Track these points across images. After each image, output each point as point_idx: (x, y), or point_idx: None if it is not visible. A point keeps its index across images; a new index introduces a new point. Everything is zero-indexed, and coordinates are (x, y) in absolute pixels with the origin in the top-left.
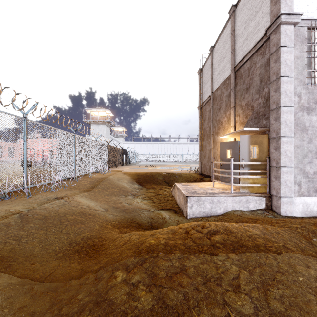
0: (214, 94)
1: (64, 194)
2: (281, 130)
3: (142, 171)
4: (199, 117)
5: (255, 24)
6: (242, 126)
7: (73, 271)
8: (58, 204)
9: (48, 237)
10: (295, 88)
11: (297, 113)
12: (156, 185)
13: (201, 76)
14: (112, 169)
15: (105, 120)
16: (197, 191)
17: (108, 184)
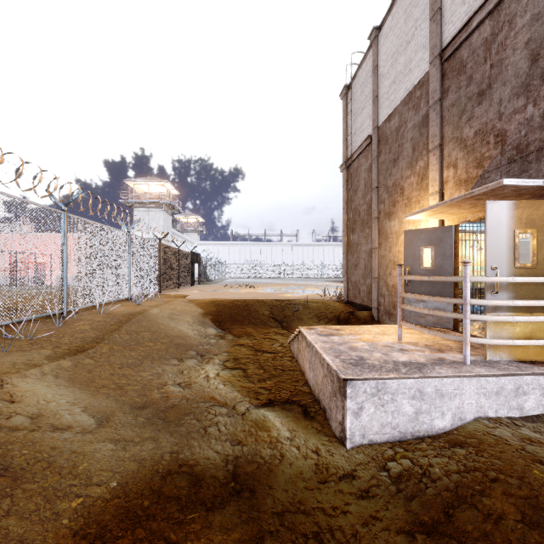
0: (380, 131)
1: None
2: None
3: (227, 295)
4: (344, 186)
5: None
6: (464, 189)
7: None
8: None
9: None
10: None
11: None
12: (255, 328)
13: (348, 101)
14: (168, 291)
15: (161, 201)
16: (367, 359)
17: (142, 329)
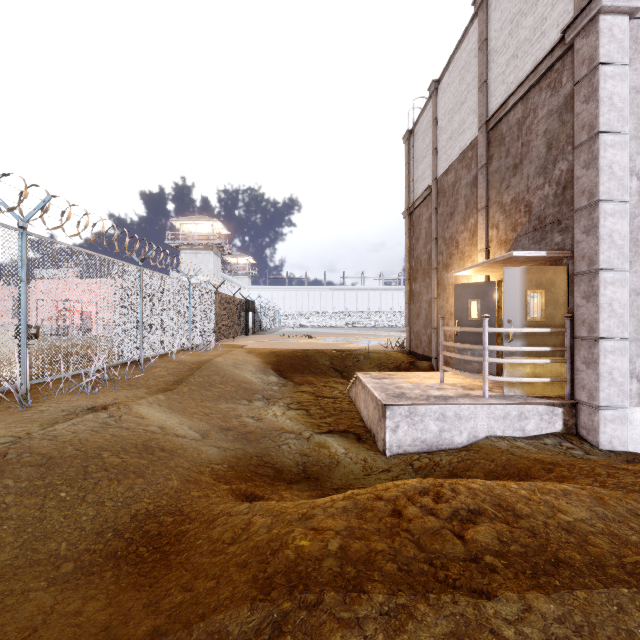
0: (439, 183)
1: (110, 399)
2: (601, 254)
3: (286, 346)
4: (407, 233)
5: (536, 20)
6: (504, 249)
7: (82, 633)
8: (89, 425)
9: (46, 517)
10: (633, 159)
11: (637, 216)
12: (315, 378)
13: (410, 146)
14: (224, 341)
15: (211, 242)
16: (407, 394)
17: (212, 375)
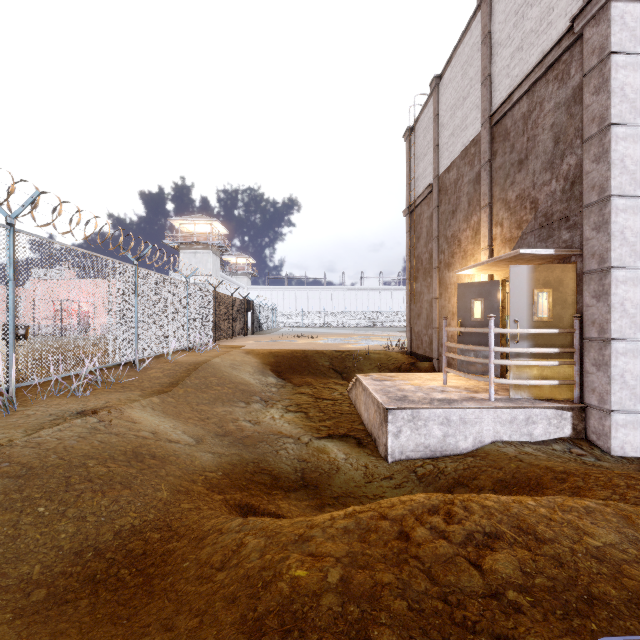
0: (440, 181)
1: (101, 402)
2: (612, 251)
3: (285, 346)
4: (408, 232)
5: (543, 11)
6: (508, 247)
7: None
8: (76, 431)
9: (20, 535)
10: None
11: None
12: (314, 379)
13: (411, 144)
14: (223, 342)
15: (209, 241)
16: (409, 397)
17: (209, 376)
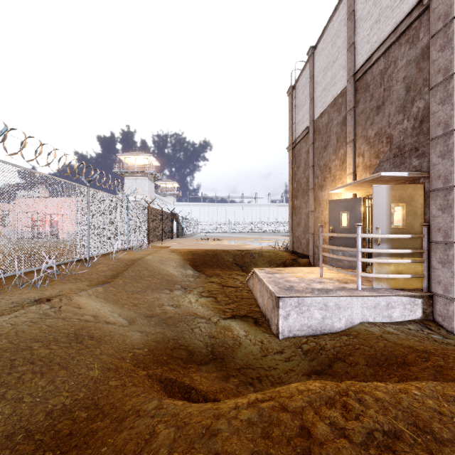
0: (315, 124)
1: (56, 291)
2: None
3: (200, 247)
4: (290, 163)
5: None
6: (369, 172)
7: None
8: (29, 317)
9: None
10: None
11: None
12: (222, 271)
13: (293, 98)
14: (155, 243)
15: (146, 171)
16: (295, 287)
17: (142, 270)
